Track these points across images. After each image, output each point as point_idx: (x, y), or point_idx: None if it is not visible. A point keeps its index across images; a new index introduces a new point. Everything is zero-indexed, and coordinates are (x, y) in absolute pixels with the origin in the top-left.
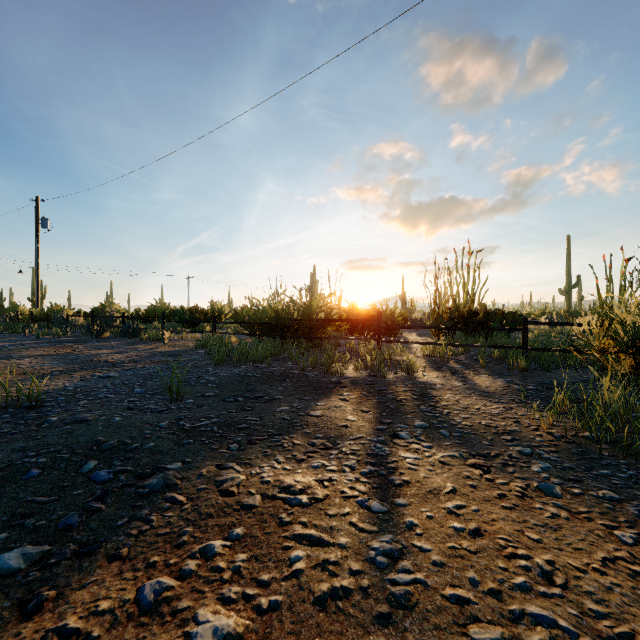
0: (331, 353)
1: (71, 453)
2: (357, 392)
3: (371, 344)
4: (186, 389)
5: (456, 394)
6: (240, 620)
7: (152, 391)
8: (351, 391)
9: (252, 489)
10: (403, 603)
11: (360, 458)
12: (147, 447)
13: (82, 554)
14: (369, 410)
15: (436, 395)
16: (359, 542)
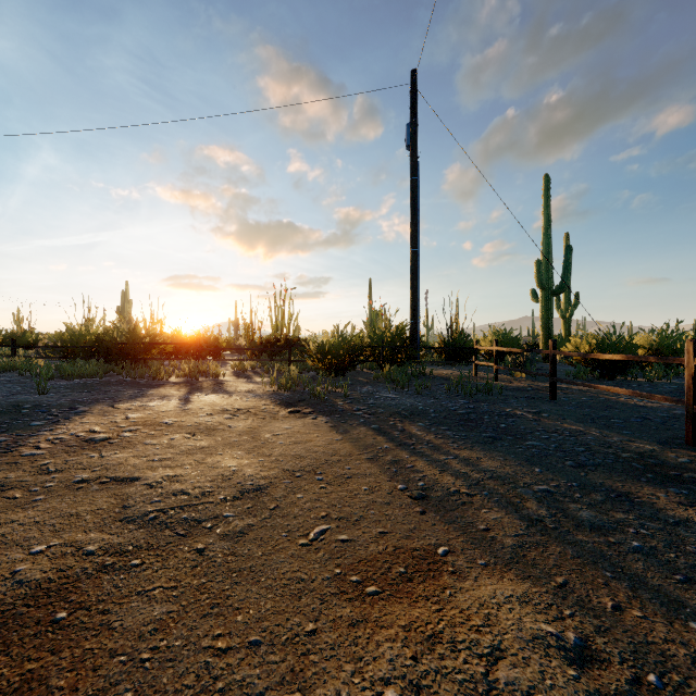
0: (158, 366)
1: (6, 409)
2: (178, 386)
3: (191, 362)
4: (51, 386)
5: (238, 383)
6: (140, 415)
7: (8, 393)
8: (174, 386)
9: (128, 407)
10: (187, 409)
11: (177, 398)
12: (55, 405)
13: (68, 419)
14: (184, 389)
15: (226, 383)
16: (175, 406)
